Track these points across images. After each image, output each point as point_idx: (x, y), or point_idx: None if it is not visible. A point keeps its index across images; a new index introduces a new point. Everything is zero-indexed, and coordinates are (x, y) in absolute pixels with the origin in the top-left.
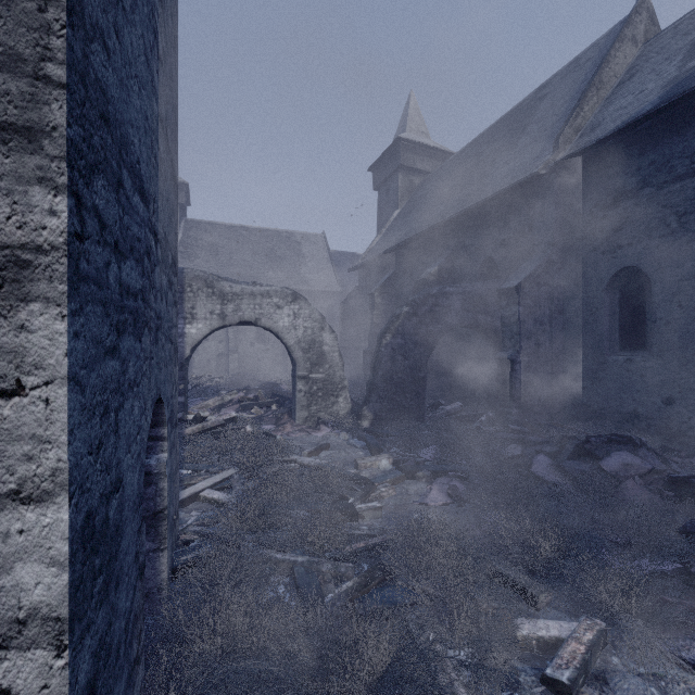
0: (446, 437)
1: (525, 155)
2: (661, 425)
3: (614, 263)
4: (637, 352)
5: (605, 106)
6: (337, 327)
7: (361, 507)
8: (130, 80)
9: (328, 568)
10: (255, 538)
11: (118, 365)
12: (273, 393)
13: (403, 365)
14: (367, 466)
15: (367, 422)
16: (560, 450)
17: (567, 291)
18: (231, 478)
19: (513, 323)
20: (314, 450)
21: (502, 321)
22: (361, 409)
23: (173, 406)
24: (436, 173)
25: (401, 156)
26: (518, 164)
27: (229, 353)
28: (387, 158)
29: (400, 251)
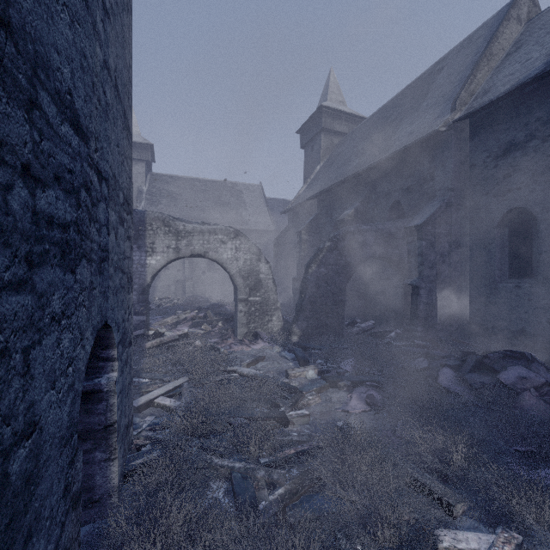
0: (363, 351)
1: (426, 116)
2: (546, 341)
3: (504, 204)
4: (525, 279)
5: (495, 74)
6: (271, 259)
7: (291, 414)
8: (55, 4)
9: (262, 474)
10: (198, 444)
11: (31, 300)
12: (219, 313)
13: (326, 290)
14: (296, 376)
15: (296, 338)
16: (462, 363)
17: (463, 228)
18: (182, 386)
19: (417, 255)
20: (252, 361)
21: (408, 254)
22: (291, 327)
23: (125, 329)
24: (351, 134)
25: (323, 121)
26: (421, 124)
27: (185, 280)
28: (311, 122)
29: (322, 197)
